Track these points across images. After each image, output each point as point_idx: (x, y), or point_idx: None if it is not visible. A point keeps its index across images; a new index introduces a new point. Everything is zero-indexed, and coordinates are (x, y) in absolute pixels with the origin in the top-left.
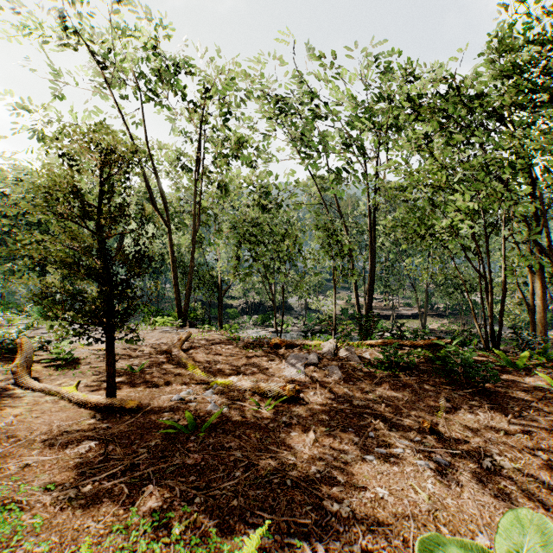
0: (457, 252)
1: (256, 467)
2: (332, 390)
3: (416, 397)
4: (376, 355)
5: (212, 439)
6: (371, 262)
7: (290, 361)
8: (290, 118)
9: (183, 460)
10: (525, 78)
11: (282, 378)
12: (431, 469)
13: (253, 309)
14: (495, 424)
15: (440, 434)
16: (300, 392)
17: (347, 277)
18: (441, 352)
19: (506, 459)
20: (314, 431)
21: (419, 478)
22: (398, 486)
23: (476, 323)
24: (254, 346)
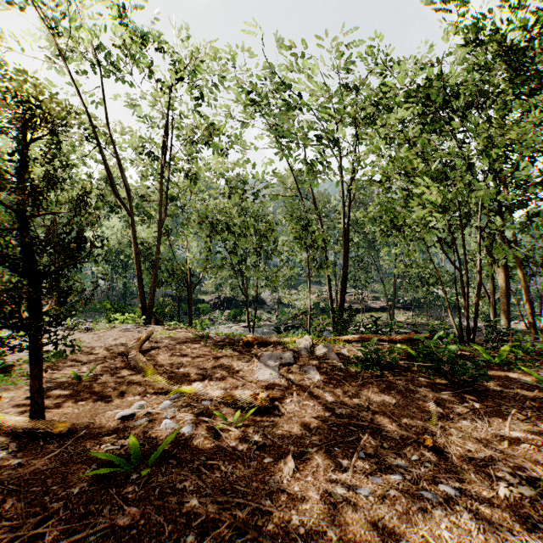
0: (431, 245)
1: (215, 531)
2: (310, 395)
3: (403, 401)
4: (354, 352)
5: (162, 476)
6: (343, 255)
7: (263, 362)
8: None
9: (113, 519)
10: (493, 74)
11: (254, 382)
12: (441, 504)
13: (225, 304)
14: (495, 432)
15: (440, 450)
16: (274, 400)
17: (322, 270)
18: (421, 347)
19: (524, 482)
20: (292, 455)
21: (430, 521)
22: (408, 540)
23: (451, 316)
24: (223, 345)
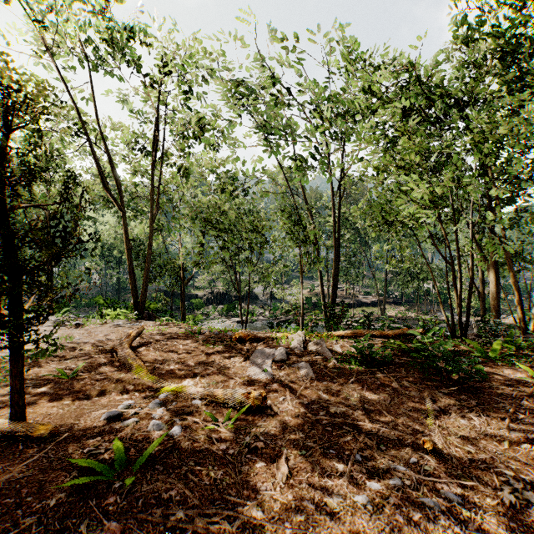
0: (423, 240)
1: None
2: (304, 393)
3: (398, 399)
4: (347, 348)
5: (146, 485)
6: (336, 251)
7: (256, 358)
8: (256, 104)
9: None
10: (484, 71)
11: (247, 379)
12: (443, 512)
13: (219, 299)
14: (494, 432)
15: (439, 452)
16: (267, 398)
17: (315, 266)
18: (415, 342)
19: (529, 487)
20: (286, 459)
21: (433, 532)
22: None
23: (443, 311)
24: (215, 341)
